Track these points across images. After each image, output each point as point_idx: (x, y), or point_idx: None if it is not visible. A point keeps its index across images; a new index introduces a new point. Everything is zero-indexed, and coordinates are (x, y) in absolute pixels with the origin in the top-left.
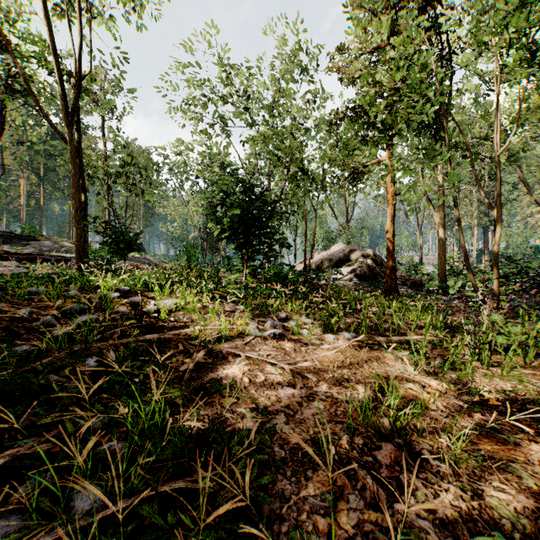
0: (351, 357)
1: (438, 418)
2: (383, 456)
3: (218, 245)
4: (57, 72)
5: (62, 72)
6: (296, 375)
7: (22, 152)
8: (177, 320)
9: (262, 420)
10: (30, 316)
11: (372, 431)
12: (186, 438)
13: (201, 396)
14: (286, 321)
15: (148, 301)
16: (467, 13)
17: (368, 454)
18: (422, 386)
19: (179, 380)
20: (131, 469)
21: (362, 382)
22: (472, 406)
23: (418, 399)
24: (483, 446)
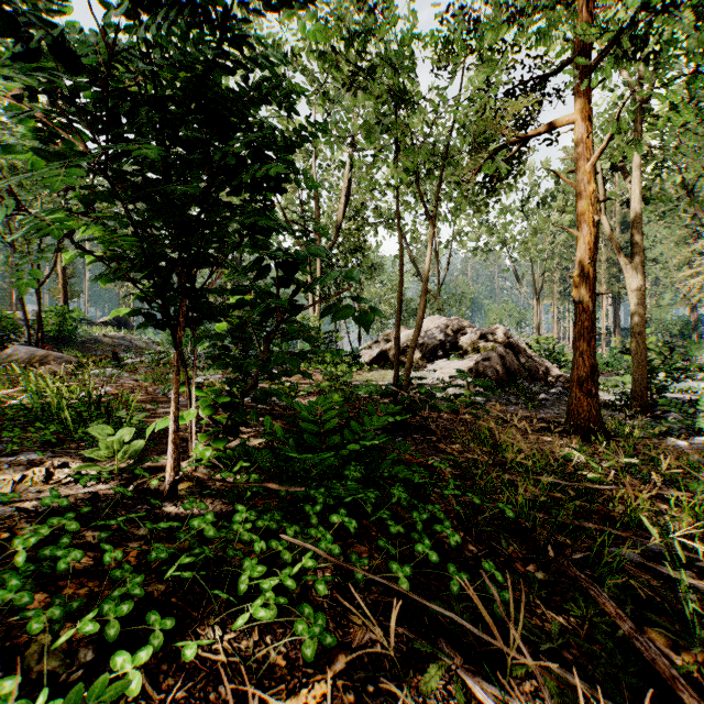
0: None
1: None
2: None
3: None
4: None
5: None
6: None
7: None
8: None
9: None
10: None
11: None
12: None
13: None
14: None
15: None
16: None
17: None
18: None
19: None
20: None
21: None
22: None
23: None
24: None
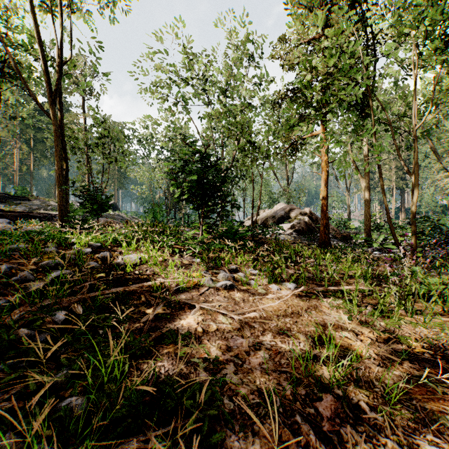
0: (292, 306)
1: (371, 367)
2: (324, 408)
3: (180, 204)
4: (43, 58)
5: (48, 59)
6: (244, 325)
7: (15, 126)
8: (141, 273)
9: (214, 370)
10: (10, 272)
11: (313, 381)
12: (142, 393)
13: (159, 346)
14: (236, 273)
15: (117, 256)
16: (388, 10)
17: (310, 405)
18: (355, 334)
19: (139, 330)
20: (85, 431)
21: (302, 330)
22: (401, 353)
23: (352, 347)
24: (414, 396)
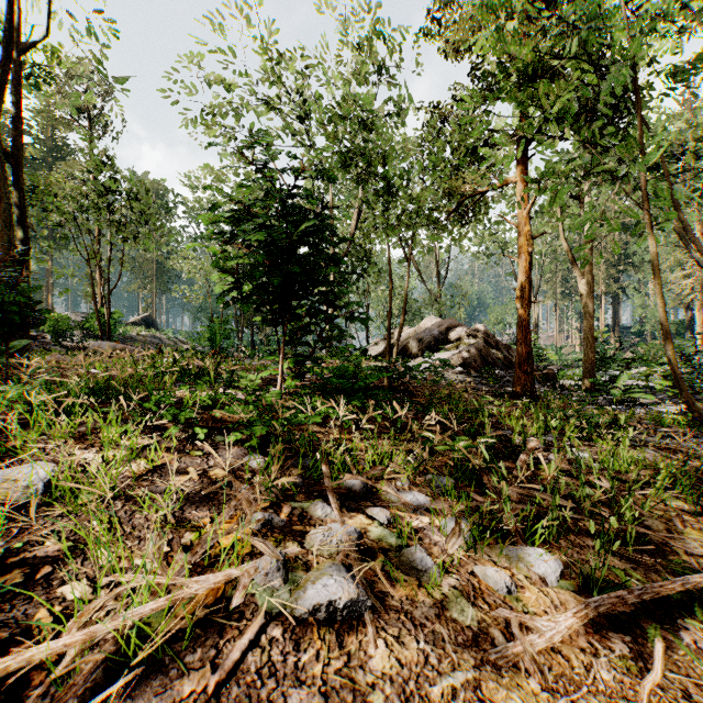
0: None
1: None
2: None
3: None
4: None
5: None
6: None
7: None
8: (14, 553)
9: None
10: None
11: None
12: None
13: None
14: (363, 505)
15: None
16: None
17: None
18: None
19: None
20: None
21: None
22: None
23: None
24: None
